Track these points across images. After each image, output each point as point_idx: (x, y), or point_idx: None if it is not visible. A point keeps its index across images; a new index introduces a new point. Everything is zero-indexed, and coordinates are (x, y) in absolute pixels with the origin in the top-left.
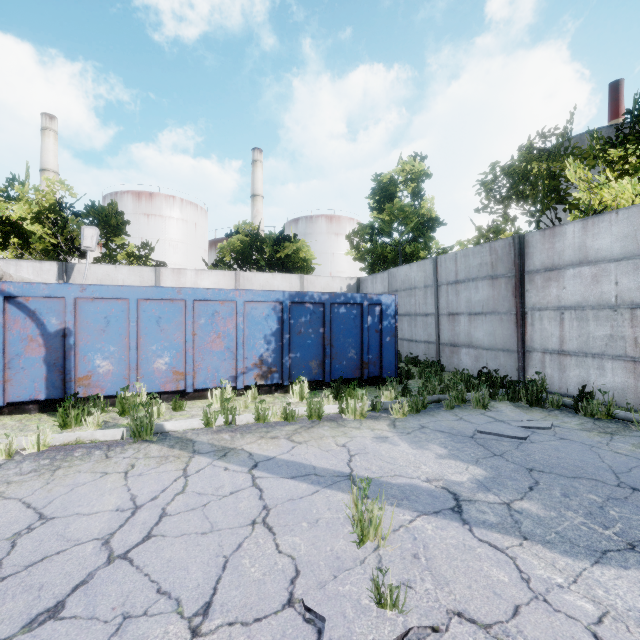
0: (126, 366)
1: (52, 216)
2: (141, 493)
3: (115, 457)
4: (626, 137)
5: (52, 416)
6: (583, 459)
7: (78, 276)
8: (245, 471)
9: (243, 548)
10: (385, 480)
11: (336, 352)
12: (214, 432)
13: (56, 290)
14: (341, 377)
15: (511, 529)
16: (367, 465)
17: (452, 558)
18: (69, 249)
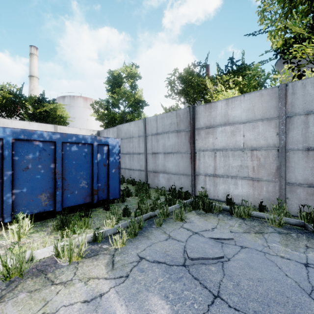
0: None
1: None
2: None
3: None
4: (229, 71)
5: None
6: (275, 277)
7: None
8: None
9: None
10: None
11: (68, 184)
12: None
13: None
14: (67, 209)
15: None
16: None
17: None
18: None
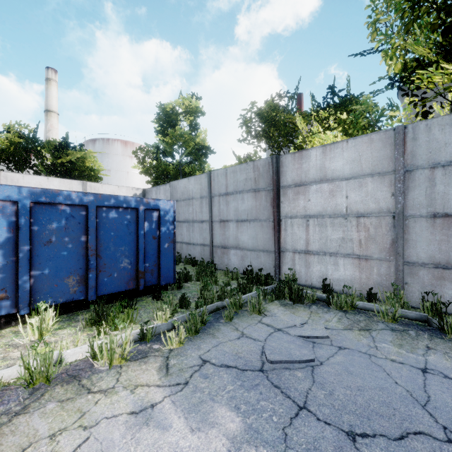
0: None
1: None
2: None
3: None
4: (328, 104)
5: None
6: (380, 384)
7: None
8: None
9: None
10: None
11: (104, 263)
12: None
13: None
14: (105, 297)
15: None
16: None
17: None
18: None
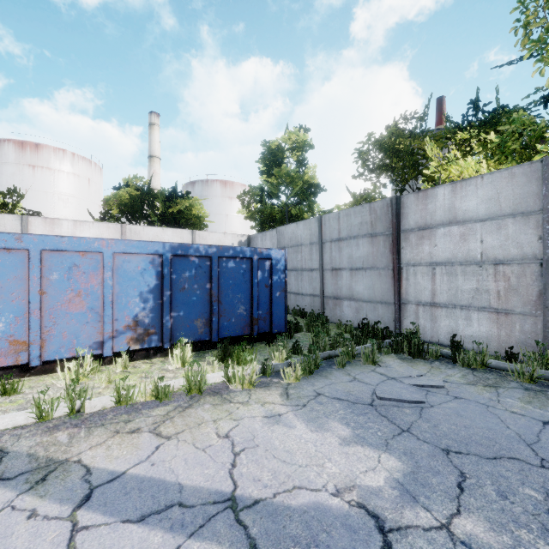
0: None
1: None
2: None
3: None
4: (470, 123)
5: None
6: (489, 426)
7: None
8: (64, 515)
9: None
10: (281, 501)
11: (224, 309)
12: (47, 430)
13: None
14: (229, 337)
15: None
16: (256, 471)
17: None
18: None
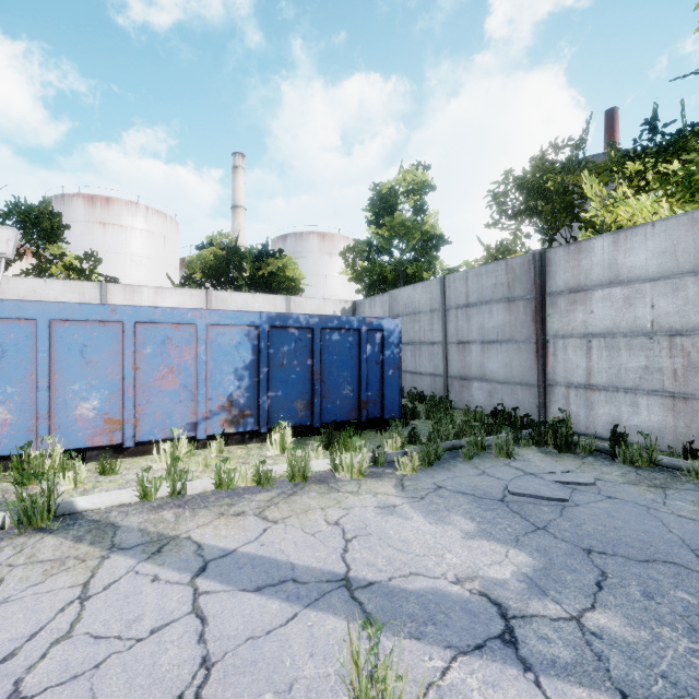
0: (32, 414)
1: None
2: None
3: None
4: (644, 150)
5: None
6: (646, 529)
7: None
8: (185, 581)
9: None
10: (397, 585)
11: (328, 389)
12: (152, 509)
13: None
14: (334, 421)
15: (597, 675)
16: (370, 557)
17: None
18: None
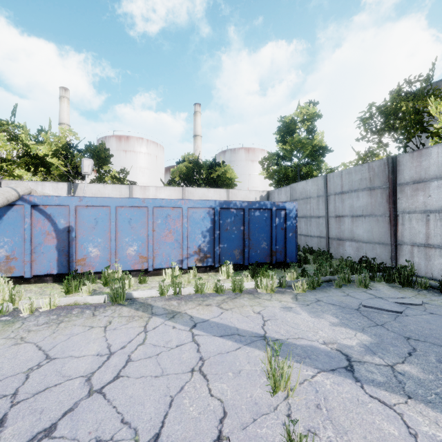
0: (108, 252)
1: (64, 152)
2: (114, 343)
3: (99, 315)
4: None
5: (61, 285)
6: None
7: (80, 192)
8: (187, 329)
9: (184, 390)
10: (291, 341)
11: (252, 244)
12: (166, 299)
13: (63, 200)
14: (256, 262)
15: (396, 388)
16: (277, 329)
17: (348, 410)
18: (75, 174)
